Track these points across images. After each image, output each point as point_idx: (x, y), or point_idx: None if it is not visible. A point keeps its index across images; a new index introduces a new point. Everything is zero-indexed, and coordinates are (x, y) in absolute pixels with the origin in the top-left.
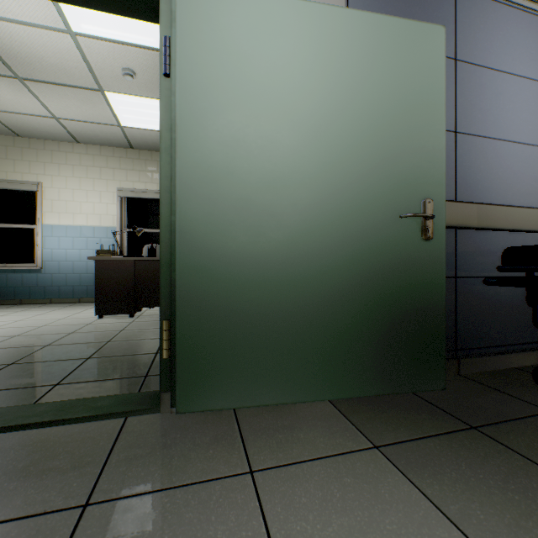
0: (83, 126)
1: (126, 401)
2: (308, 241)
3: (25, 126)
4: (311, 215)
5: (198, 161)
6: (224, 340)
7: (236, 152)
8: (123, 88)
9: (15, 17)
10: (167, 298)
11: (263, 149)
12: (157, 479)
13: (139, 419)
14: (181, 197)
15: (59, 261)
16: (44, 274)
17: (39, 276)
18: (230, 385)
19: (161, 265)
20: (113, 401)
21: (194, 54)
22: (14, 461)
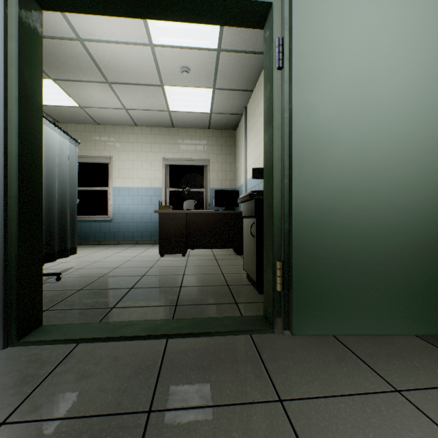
0: (143, 113)
1: (242, 322)
2: (400, 197)
3: (104, 117)
4: (403, 174)
5: (309, 134)
6: (329, 279)
7: (339, 125)
8: (177, 82)
9: (117, 39)
10: (278, 244)
11: (361, 120)
12: (319, 387)
13: (262, 337)
14: (296, 163)
15: (123, 214)
16: (113, 223)
17: (111, 224)
18: (334, 316)
19: (274, 217)
20: (232, 321)
21: (306, 48)
22: (198, 360)
